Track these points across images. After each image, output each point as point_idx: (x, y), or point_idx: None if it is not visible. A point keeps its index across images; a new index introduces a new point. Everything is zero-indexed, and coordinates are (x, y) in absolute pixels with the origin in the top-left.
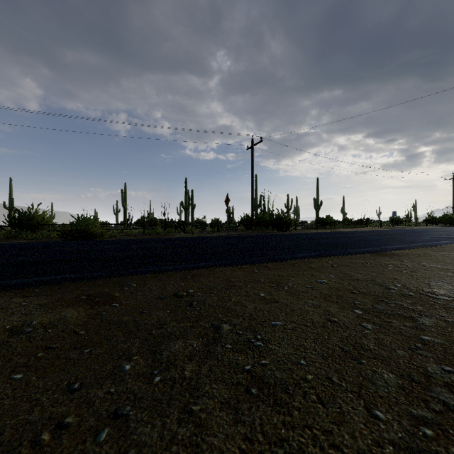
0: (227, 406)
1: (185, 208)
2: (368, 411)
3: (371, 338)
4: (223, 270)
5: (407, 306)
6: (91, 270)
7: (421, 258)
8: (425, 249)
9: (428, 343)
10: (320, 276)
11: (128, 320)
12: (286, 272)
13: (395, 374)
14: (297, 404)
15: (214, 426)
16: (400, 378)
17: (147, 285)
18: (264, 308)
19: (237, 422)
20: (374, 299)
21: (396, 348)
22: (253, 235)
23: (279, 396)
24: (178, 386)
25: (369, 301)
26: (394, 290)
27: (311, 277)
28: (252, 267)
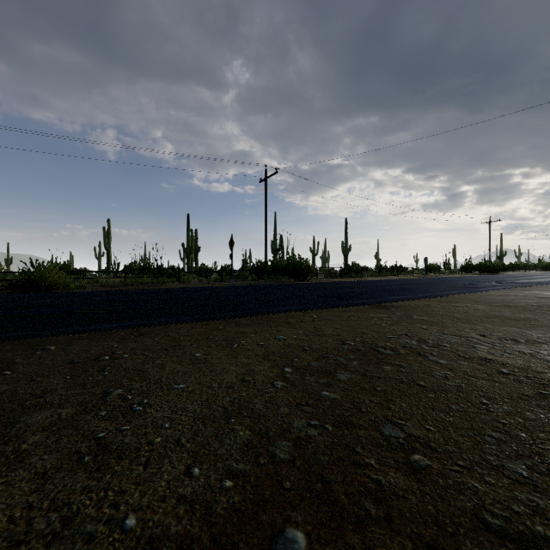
0: (41, 476)
1: (187, 251)
2: (187, 469)
3: (267, 397)
4: (182, 328)
5: (343, 362)
6: (3, 331)
7: (417, 310)
8: (433, 300)
9: (322, 399)
10: (286, 332)
11: (6, 390)
12: (255, 328)
13: (254, 431)
14: (118, 468)
15: (3, 498)
16: (255, 435)
17: (71, 348)
18: (182, 370)
19: (36, 491)
20: (319, 356)
21: (284, 406)
22: (260, 285)
23: (109, 461)
24: (3, 460)
25: (311, 357)
26: (349, 345)
27: (276, 333)
28: (220, 323)
